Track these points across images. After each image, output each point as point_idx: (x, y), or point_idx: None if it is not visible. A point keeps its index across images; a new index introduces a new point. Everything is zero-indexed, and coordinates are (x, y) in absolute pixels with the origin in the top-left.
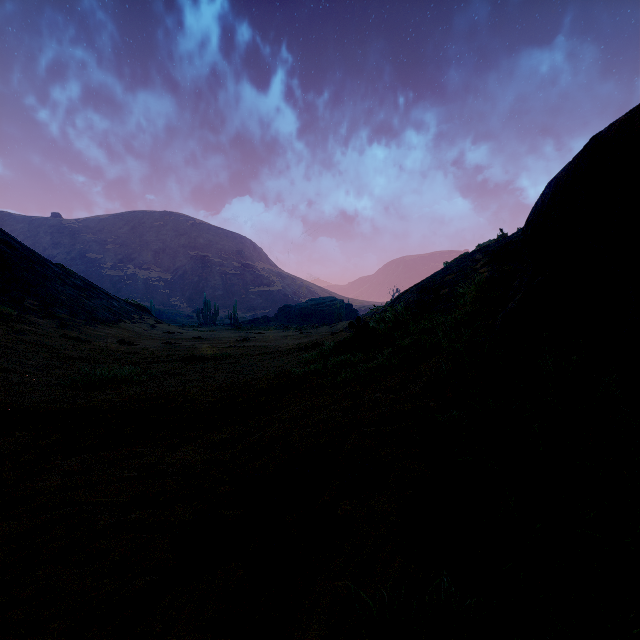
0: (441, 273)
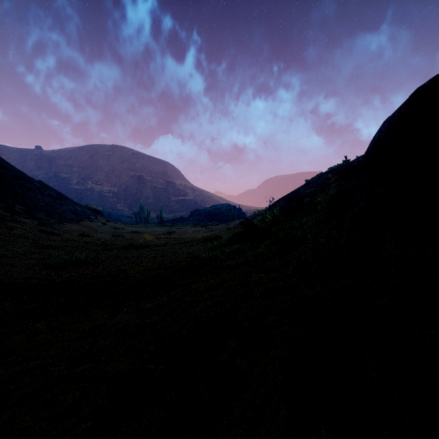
0: (304, 187)
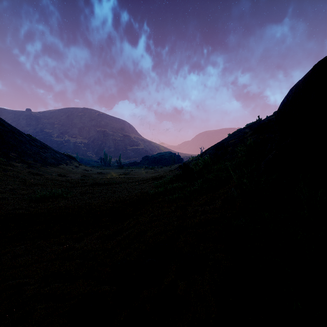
0: (227, 139)
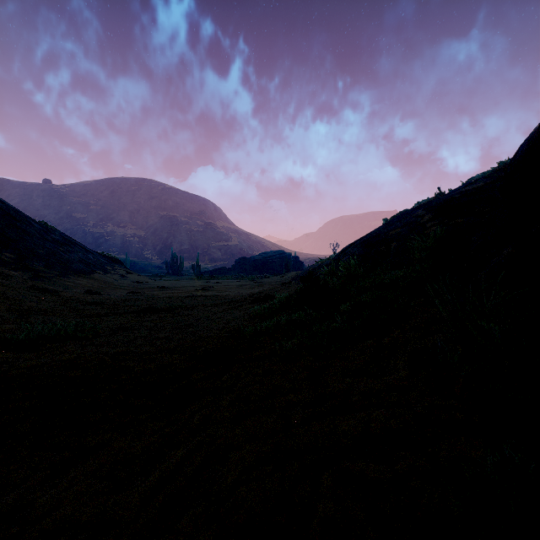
0: (384, 228)
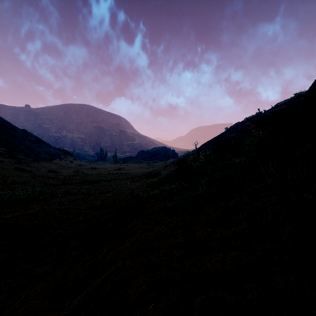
0: (226, 133)
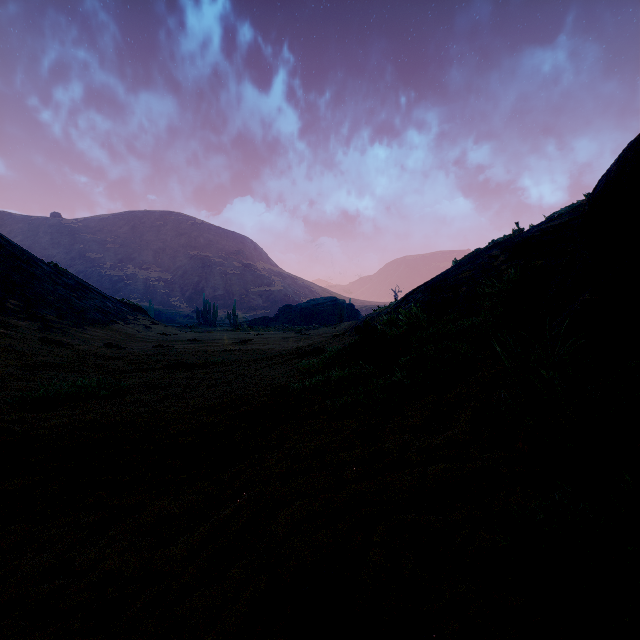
0: (453, 271)
